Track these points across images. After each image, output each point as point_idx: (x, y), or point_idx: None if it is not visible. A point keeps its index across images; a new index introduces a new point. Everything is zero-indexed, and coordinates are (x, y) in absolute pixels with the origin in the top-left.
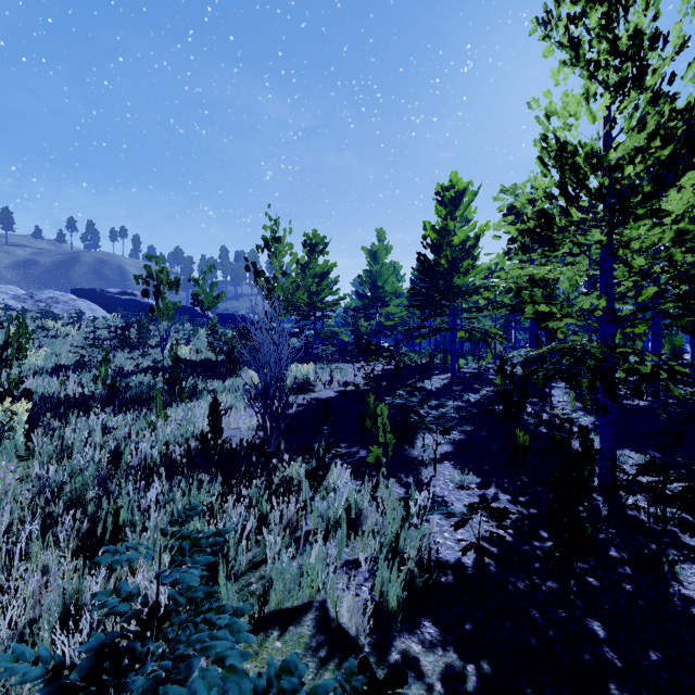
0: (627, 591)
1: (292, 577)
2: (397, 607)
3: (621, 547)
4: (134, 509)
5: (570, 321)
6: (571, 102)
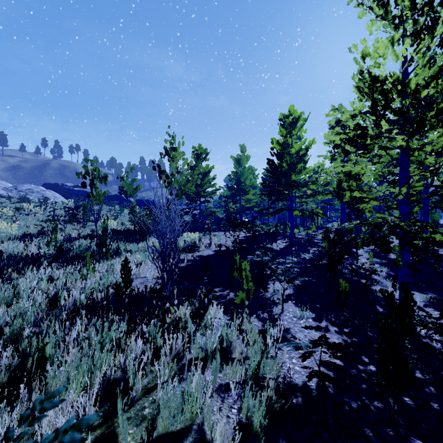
0: (435, 409)
1: (176, 405)
2: (261, 432)
3: (423, 370)
4: (60, 343)
5: (375, 204)
6: (381, 46)
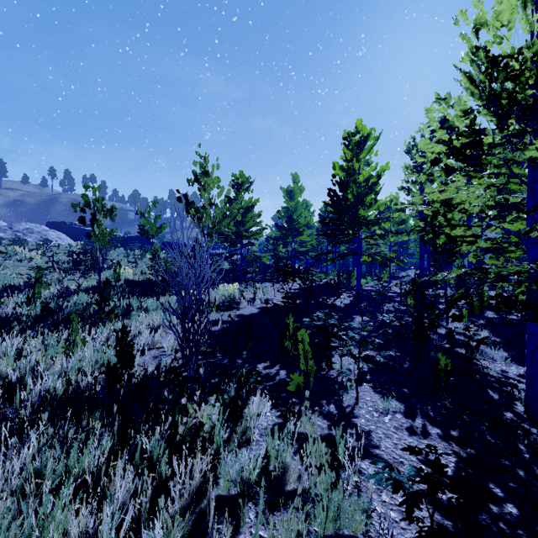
0: None
1: None
2: None
3: None
4: None
5: (483, 245)
6: (505, 10)
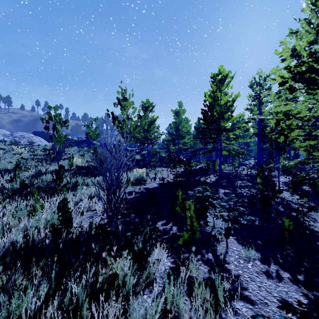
0: None
1: None
2: None
3: None
4: None
5: (311, 142)
6: None
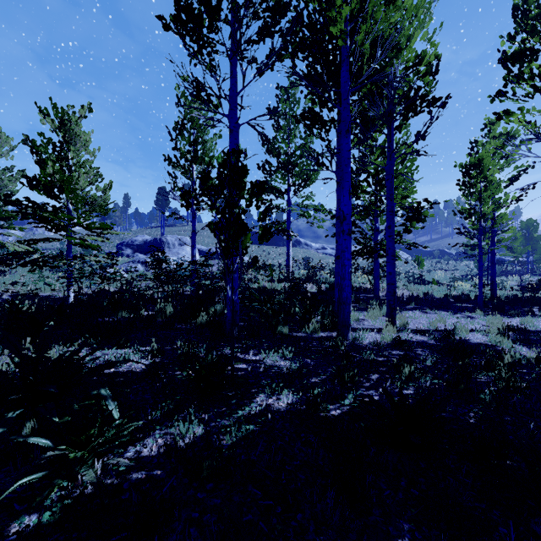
0: None
1: None
2: None
3: None
4: None
5: None
6: None
